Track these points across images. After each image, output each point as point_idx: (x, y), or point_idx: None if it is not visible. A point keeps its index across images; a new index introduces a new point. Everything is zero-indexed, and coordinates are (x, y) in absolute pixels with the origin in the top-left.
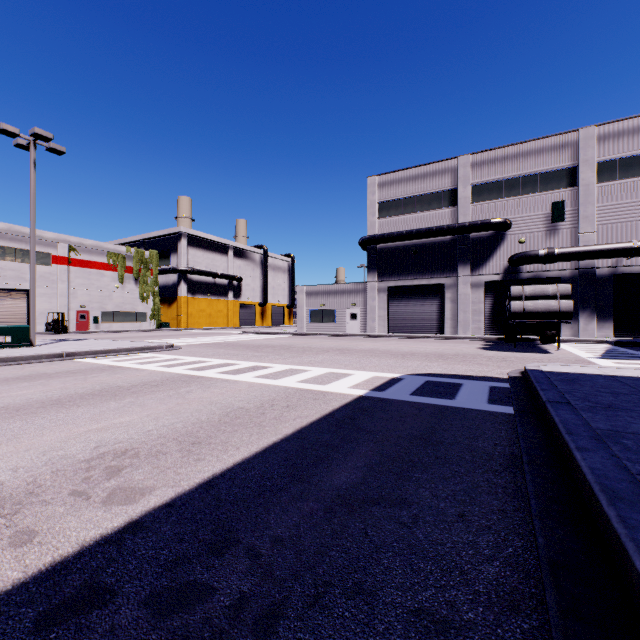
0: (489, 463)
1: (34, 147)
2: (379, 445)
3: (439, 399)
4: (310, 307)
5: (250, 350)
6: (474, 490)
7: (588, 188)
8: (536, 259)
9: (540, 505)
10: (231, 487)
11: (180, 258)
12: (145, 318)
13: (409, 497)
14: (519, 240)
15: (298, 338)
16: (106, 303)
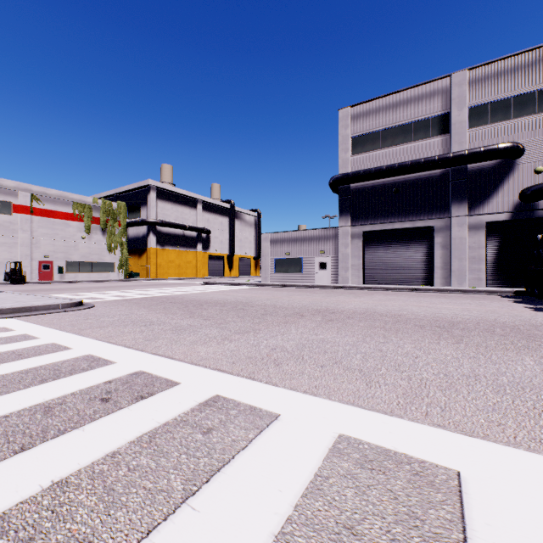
0: None
1: None
2: None
3: None
4: (275, 256)
5: (183, 312)
6: None
7: None
8: None
9: None
10: None
11: (149, 210)
12: (113, 268)
13: None
14: (535, 169)
15: (261, 290)
16: (71, 253)
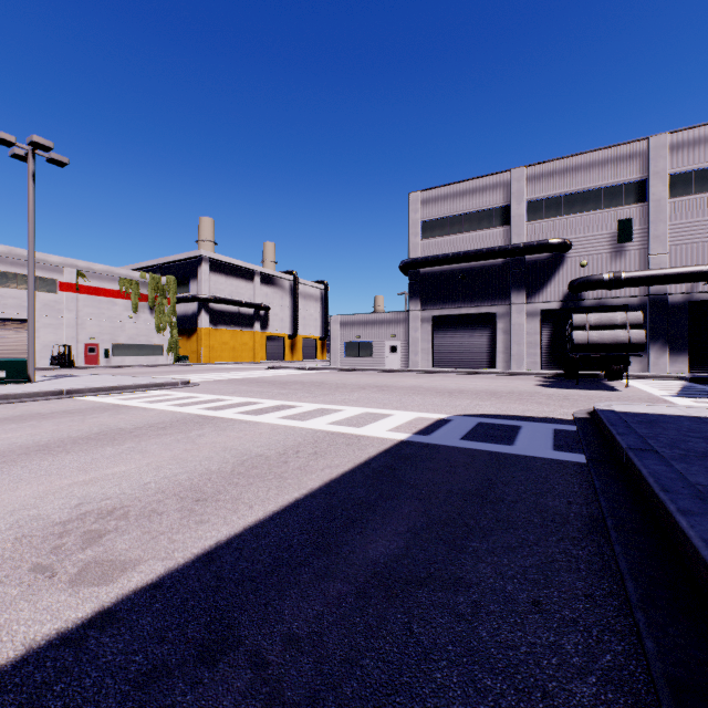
0: (564, 528)
1: (32, 158)
2: (425, 503)
3: (495, 445)
4: (345, 339)
5: (276, 387)
6: (549, 566)
7: (659, 204)
8: (600, 284)
9: (640, 590)
10: (237, 560)
11: (200, 285)
12: (161, 351)
13: (466, 576)
14: (580, 263)
15: (331, 374)
16: (118, 335)
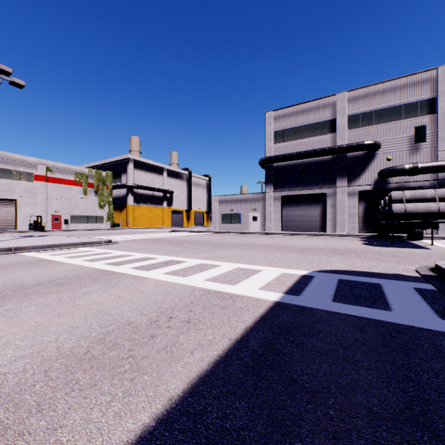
0: None
1: None
2: None
3: (373, 309)
4: (222, 212)
5: (172, 245)
6: None
7: None
8: (402, 172)
9: None
10: None
11: (128, 177)
12: (102, 220)
13: None
14: (387, 158)
15: (212, 235)
16: (74, 209)
